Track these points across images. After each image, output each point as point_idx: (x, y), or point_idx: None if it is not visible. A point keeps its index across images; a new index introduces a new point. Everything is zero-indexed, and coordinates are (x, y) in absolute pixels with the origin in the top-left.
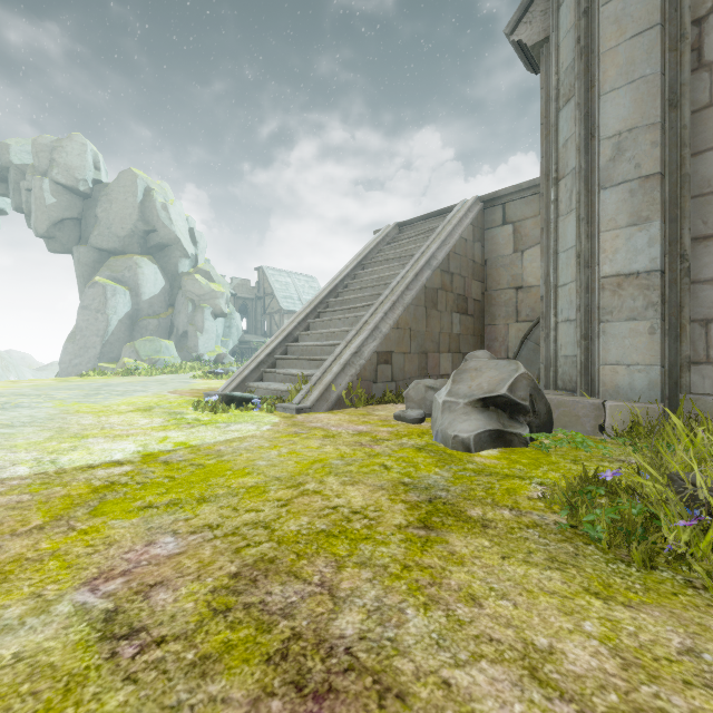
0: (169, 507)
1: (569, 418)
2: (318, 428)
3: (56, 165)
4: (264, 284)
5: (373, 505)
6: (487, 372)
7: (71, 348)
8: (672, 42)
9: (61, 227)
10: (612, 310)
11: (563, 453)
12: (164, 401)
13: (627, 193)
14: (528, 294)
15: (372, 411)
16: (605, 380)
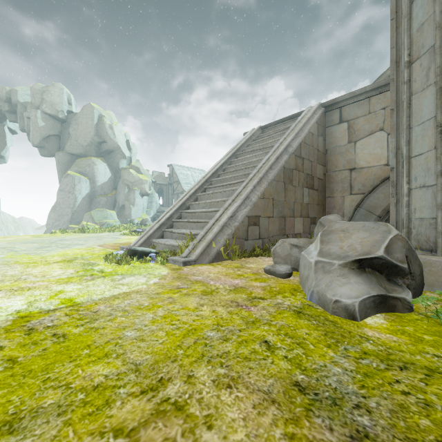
0: None
1: (437, 277)
2: (198, 282)
3: (45, 102)
4: (173, 175)
5: None
6: (356, 233)
7: (53, 215)
8: None
9: (48, 141)
10: None
11: None
12: (89, 253)
13: None
14: (360, 174)
15: (245, 264)
16: None
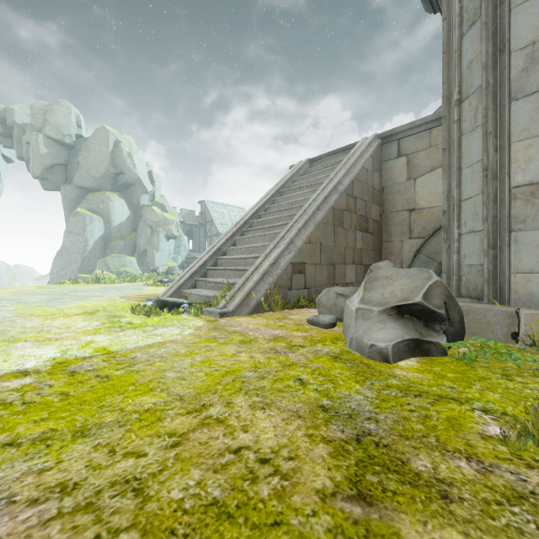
0: (34, 445)
1: (480, 325)
2: (236, 332)
3: (48, 124)
4: (205, 214)
5: (287, 446)
6: (398, 280)
7: (59, 262)
8: None
9: (52, 171)
10: (524, 219)
11: (487, 365)
12: (111, 305)
13: None
14: (420, 215)
15: (288, 315)
16: (517, 288)
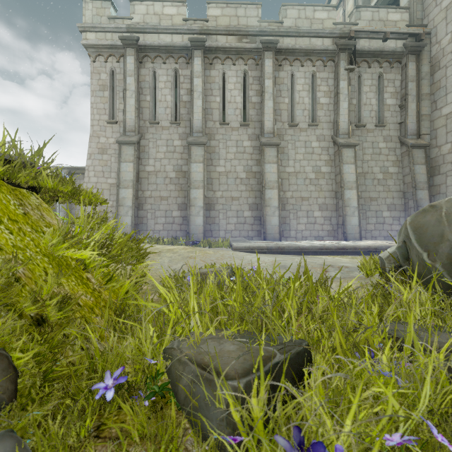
0: None
1: None
2: None
3: None
4: None
5: None
6: None
7: None
8: None
9: None
10: None
11: None
12: None
13: (63, 213)
14: None
15: None
16: None
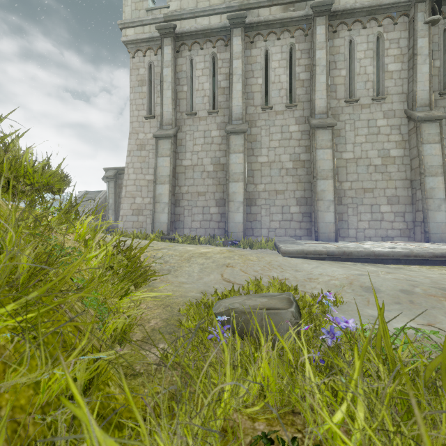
0: None
1: None
2: None
3: None
4: None
5: None
6: None
7: None
8: (116, 195)
9: None
10: None
11: None
12: None
13: (112, 211)
14: None
15: None
16: None
